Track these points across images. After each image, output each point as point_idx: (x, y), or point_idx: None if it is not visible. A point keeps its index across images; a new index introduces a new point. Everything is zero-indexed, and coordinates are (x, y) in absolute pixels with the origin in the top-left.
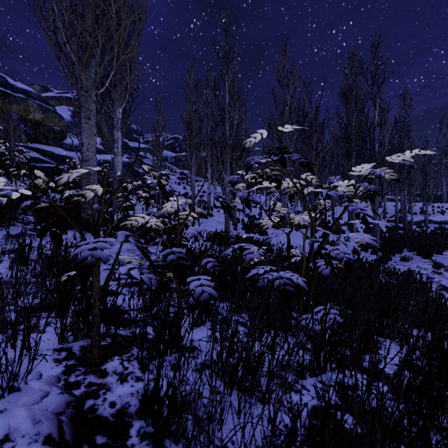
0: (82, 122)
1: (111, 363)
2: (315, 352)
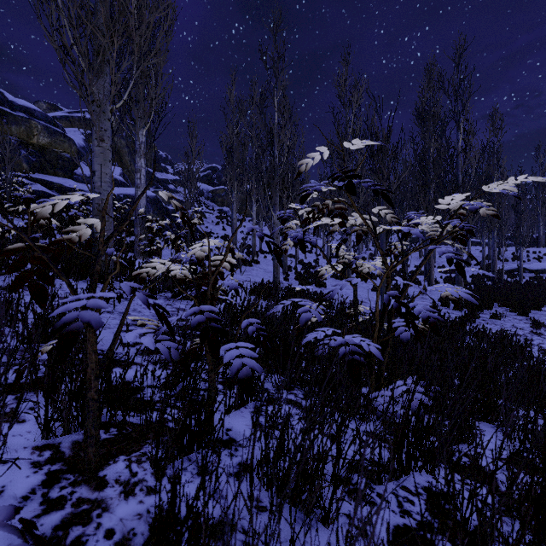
0: (94, 144)
1: (114, 467)
2: (395, 447)
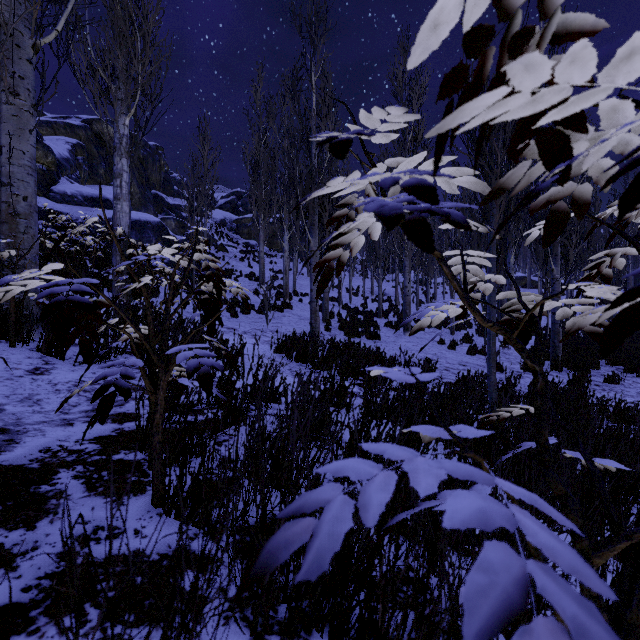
0: (0, 100)
1: None
2: None
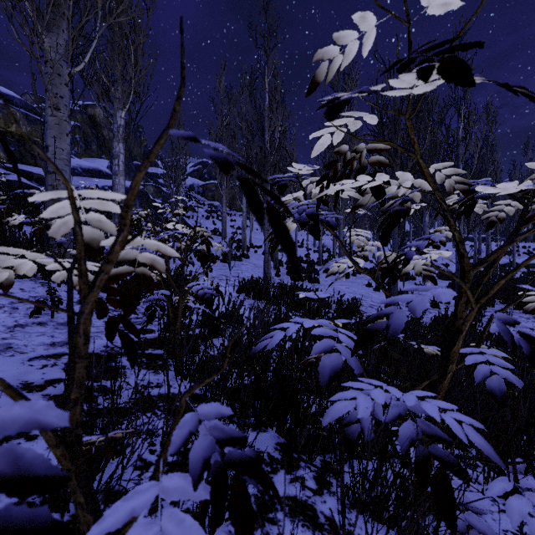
0: (47, 113)
1: None
2: None
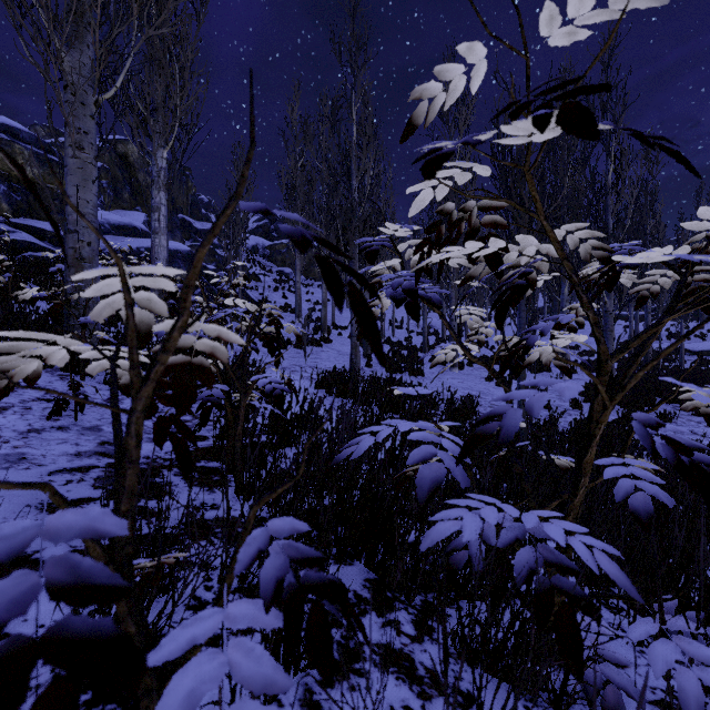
0: (67, 154)
1: None
2: None
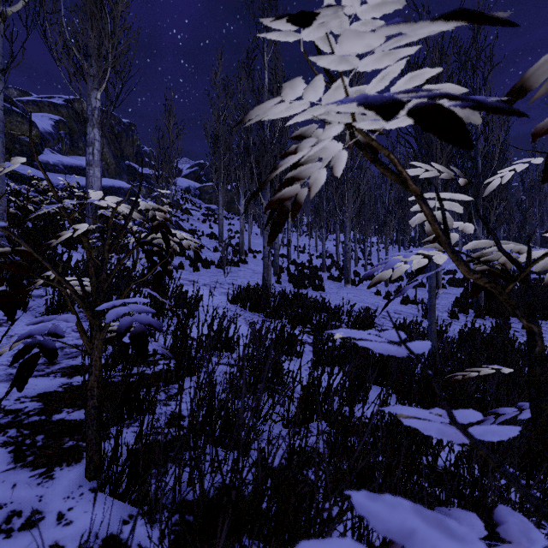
0: None
1: None
2: None
